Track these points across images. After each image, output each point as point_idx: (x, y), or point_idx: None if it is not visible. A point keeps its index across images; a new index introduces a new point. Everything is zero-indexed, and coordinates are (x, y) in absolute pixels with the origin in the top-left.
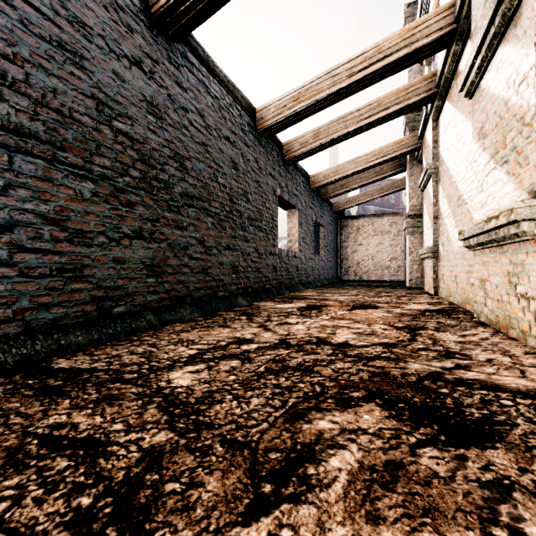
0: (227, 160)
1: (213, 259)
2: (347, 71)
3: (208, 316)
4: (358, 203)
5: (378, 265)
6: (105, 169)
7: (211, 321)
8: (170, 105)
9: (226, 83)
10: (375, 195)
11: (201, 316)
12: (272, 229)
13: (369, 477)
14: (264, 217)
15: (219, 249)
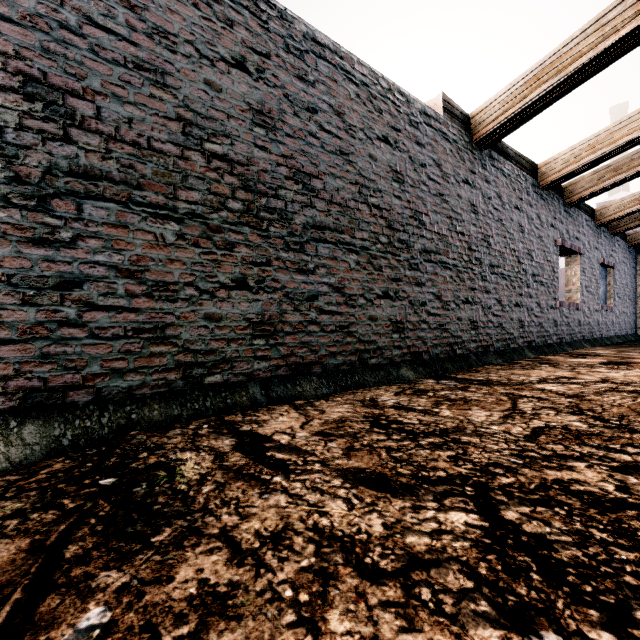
0: (516, 226)
1: (506, 315)
2: None
3: (509, 362)
4: None
5: None
6: (454, 260)
7: (518, 365)
8: (482, 200)
9: (514, 157)
10: None
11: (503, 362)
12: (553, 282)
13: None
14: (545, 271)
15: (510, 306)
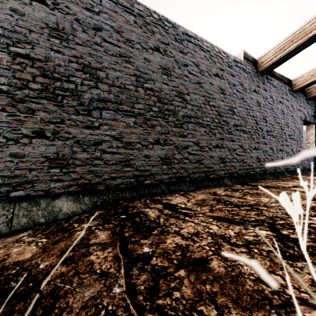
0: (280, 111)
1: (275, 155)
2: None
3: (276, 178)
4: None
5: None
6: (249, 129)
7: (281, 180)
8: (262, 99)
9: (279, 77)
10: None
11: (273, 178)
12: (299, 138)
13: None
14: (295, 133)
15: (277, 151)
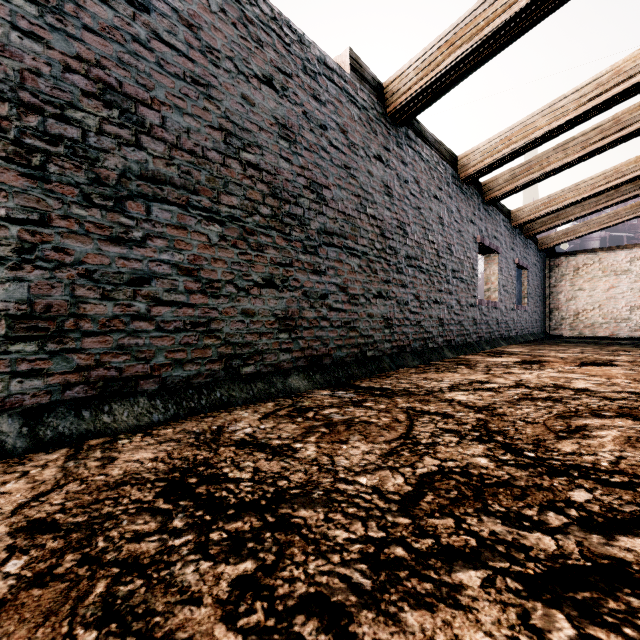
0: (435, 217)
1: (425, 312)
2: (572, 103)
3: (426, 364)
4: (578, 236)
5: (610, 316)
6: (364, 247)
7: (434, 368)
8: (397, 182)
9: (434, 143)
10: (605, 223)
11: (420, 364)
12: (472, 279)
13: (628, 438)
14: (465, 267)
15: (429, 303)
